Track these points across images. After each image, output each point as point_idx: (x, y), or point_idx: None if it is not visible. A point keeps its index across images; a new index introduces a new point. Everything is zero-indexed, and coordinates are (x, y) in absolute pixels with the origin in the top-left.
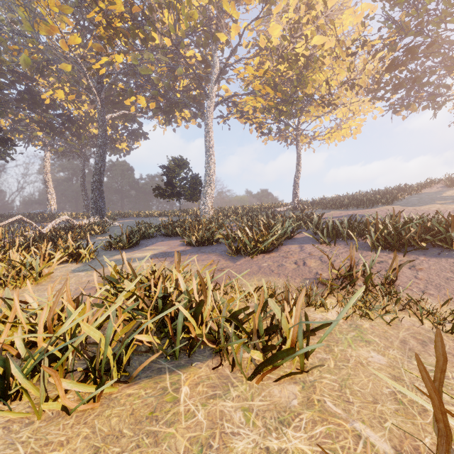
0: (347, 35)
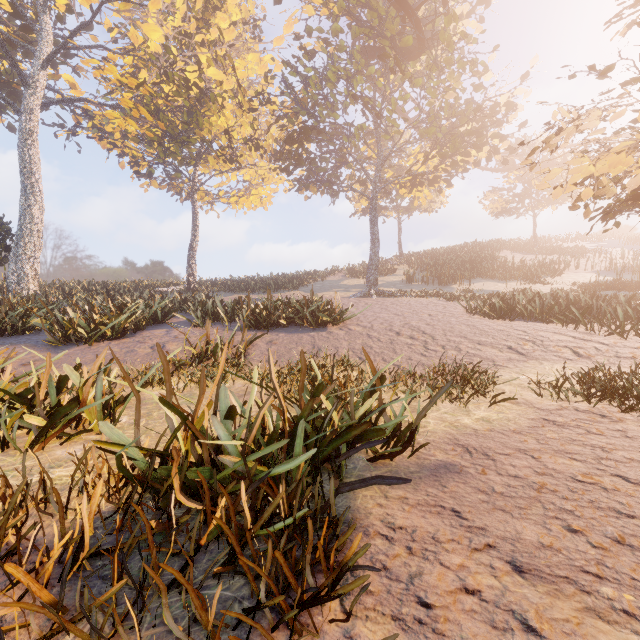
0: (251, 84)
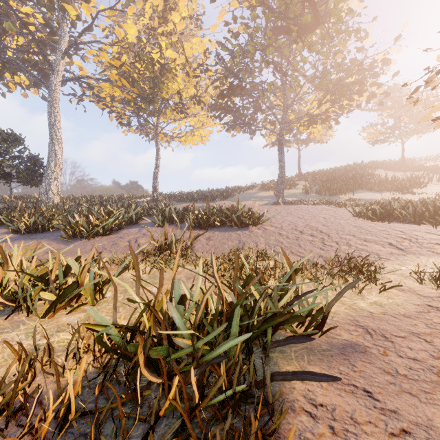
0: (195, 59)
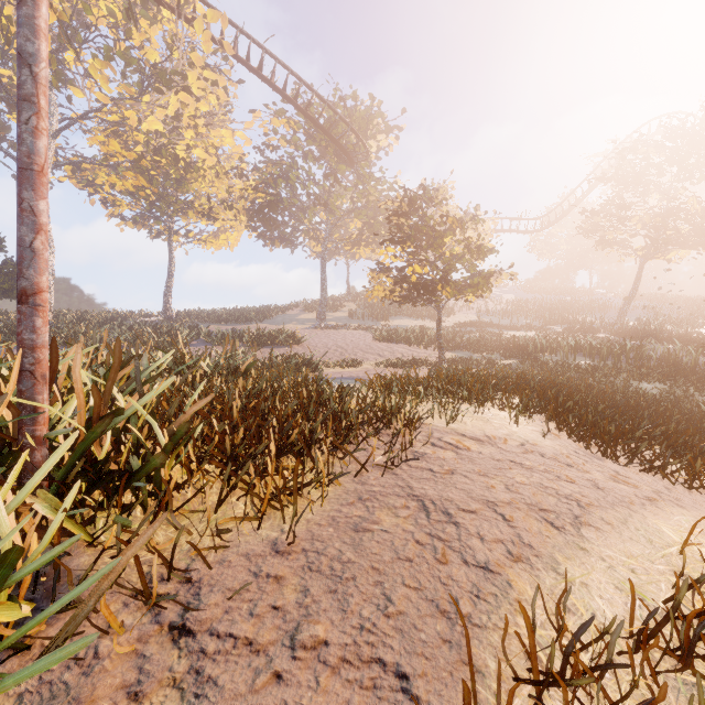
0: (227, 159)
